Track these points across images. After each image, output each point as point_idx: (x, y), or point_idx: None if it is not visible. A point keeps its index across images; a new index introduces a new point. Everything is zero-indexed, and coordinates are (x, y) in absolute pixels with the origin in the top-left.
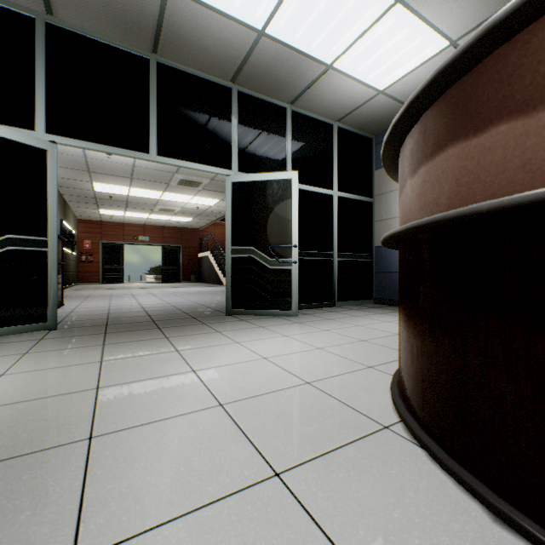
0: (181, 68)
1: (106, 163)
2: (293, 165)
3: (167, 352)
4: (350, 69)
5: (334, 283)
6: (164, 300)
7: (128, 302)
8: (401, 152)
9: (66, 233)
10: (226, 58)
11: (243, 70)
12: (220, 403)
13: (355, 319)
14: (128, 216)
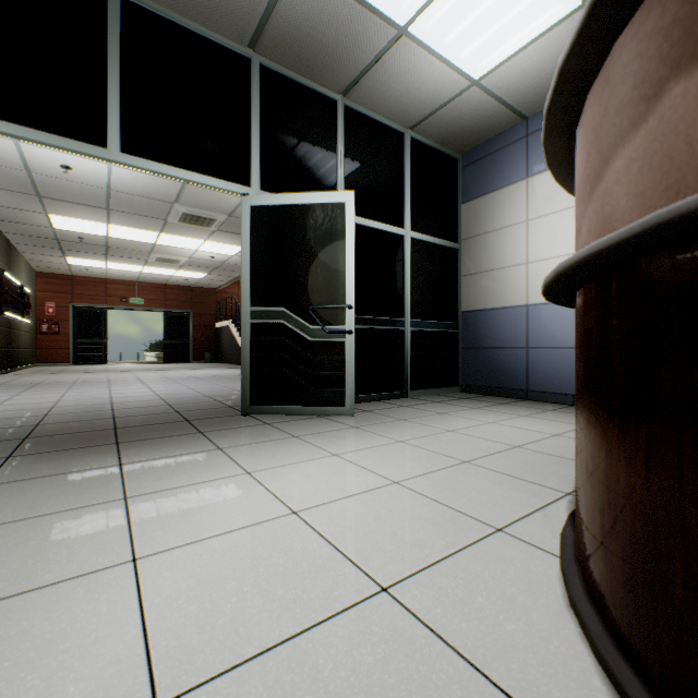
0: (165, 14)
1: (63, 184)
2: (346, 188)
3: (102, 502)
4: (433, 38)
5: (405, 363)
6: (154, 389)
7: (93, 394)
8: (623, 41)
9: (12, 291)
10: (240, 1)
11: (267, 26)
12: (157, 697)
13: (441, 419)
14: (111, 269)
